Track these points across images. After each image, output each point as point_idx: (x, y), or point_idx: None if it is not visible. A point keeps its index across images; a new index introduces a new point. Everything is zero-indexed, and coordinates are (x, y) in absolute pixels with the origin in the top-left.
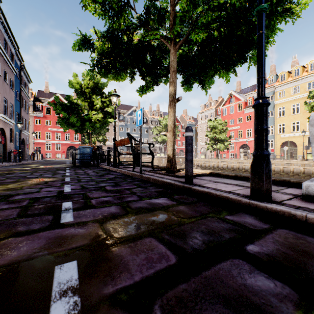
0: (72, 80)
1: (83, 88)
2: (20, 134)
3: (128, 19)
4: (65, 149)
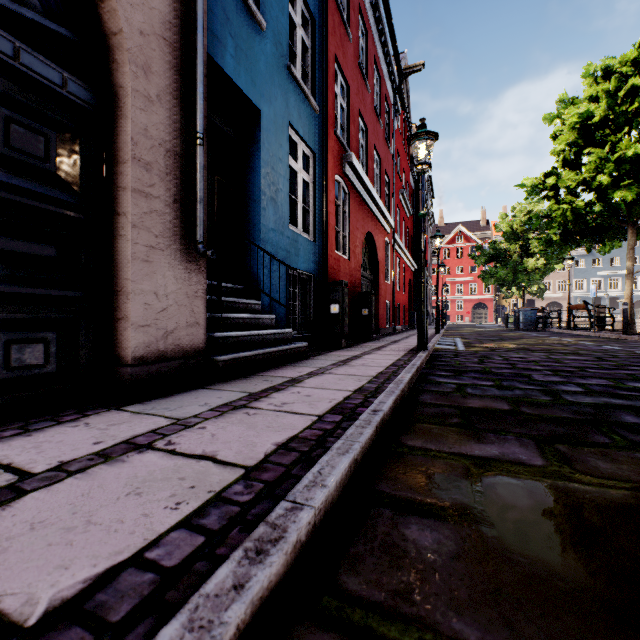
0: (500, 224)
1: (513, 229)
2: (445, 296)
3: (582, 225)
4: (469, 309)
